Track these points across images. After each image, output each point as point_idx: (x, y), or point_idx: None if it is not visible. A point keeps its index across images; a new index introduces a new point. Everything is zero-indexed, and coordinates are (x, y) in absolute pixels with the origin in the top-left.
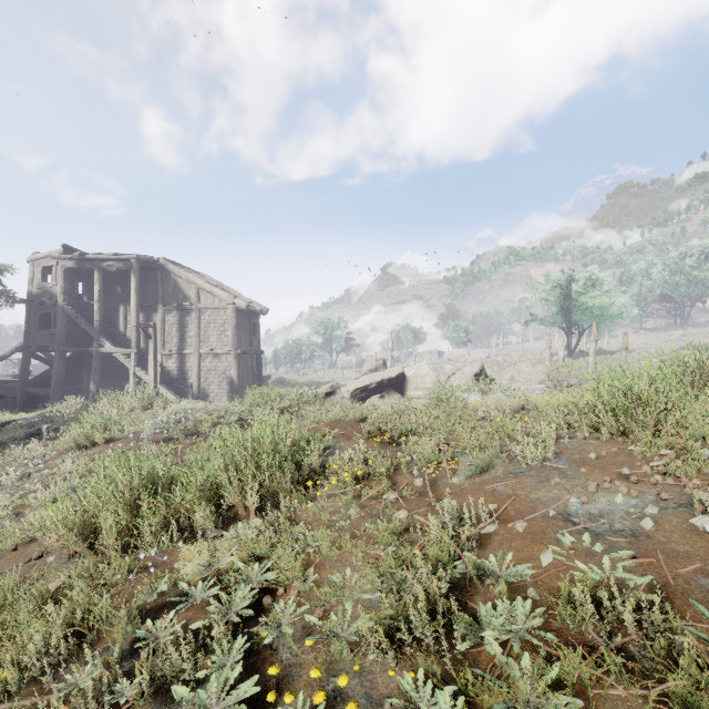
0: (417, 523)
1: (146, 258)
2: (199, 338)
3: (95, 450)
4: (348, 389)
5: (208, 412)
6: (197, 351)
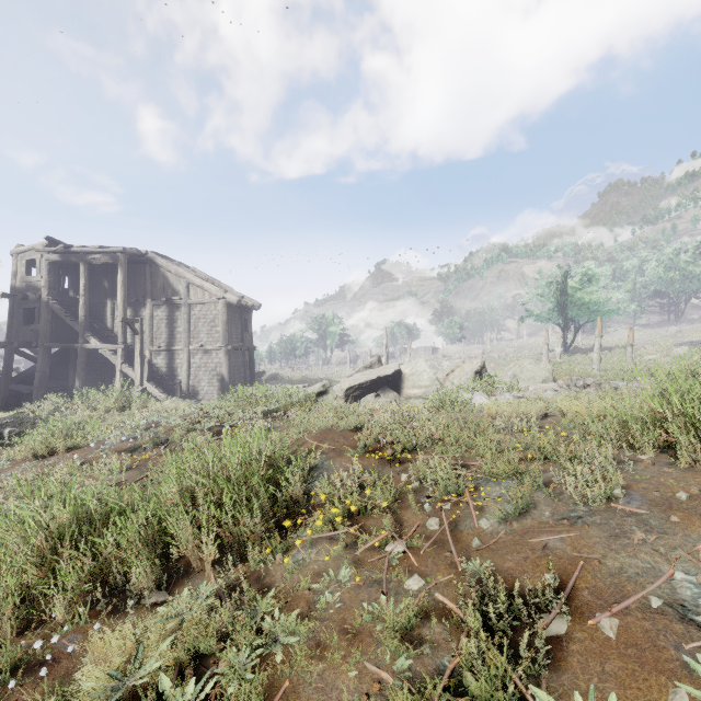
0: (438, 601)
1: (134, 251)
2: (189, 334)
3: (53, 460)
4: (342, 387)
5: (185, 416)
6: (187, 347)
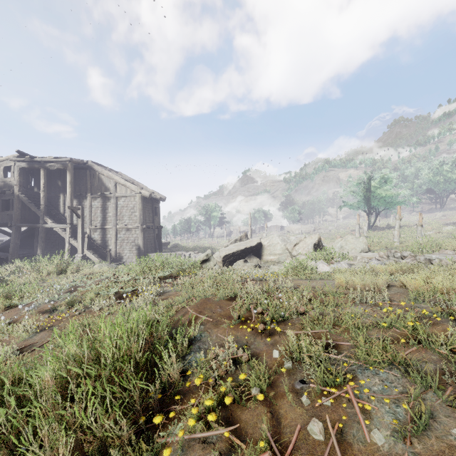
0: None
1: (78, 161)
2: (116, 217)
3: None
4: (220, 255)
5: (100, 280)
6: (115, 226)
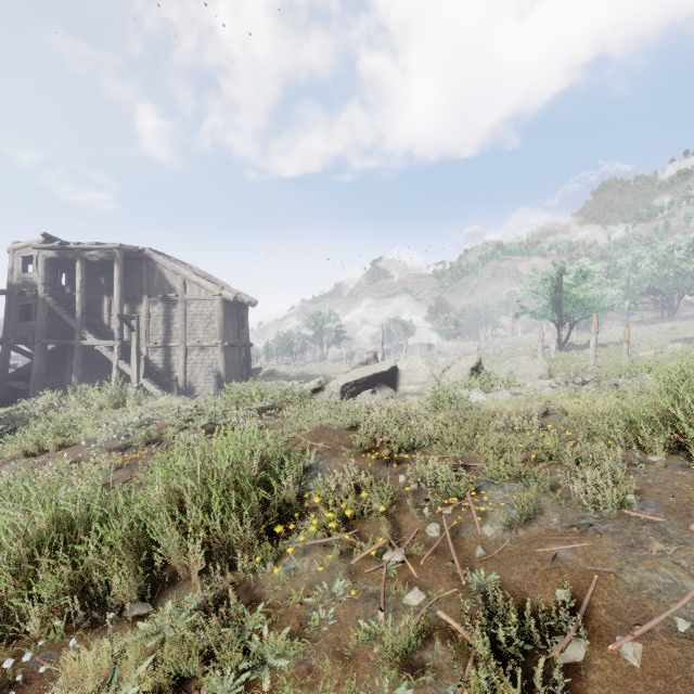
0: (440, 619)
1: (130, 248)
2: (186, 330)
3: (43, 458)
4: (338, 384)
5: (179, 413)
6: (183, 344)
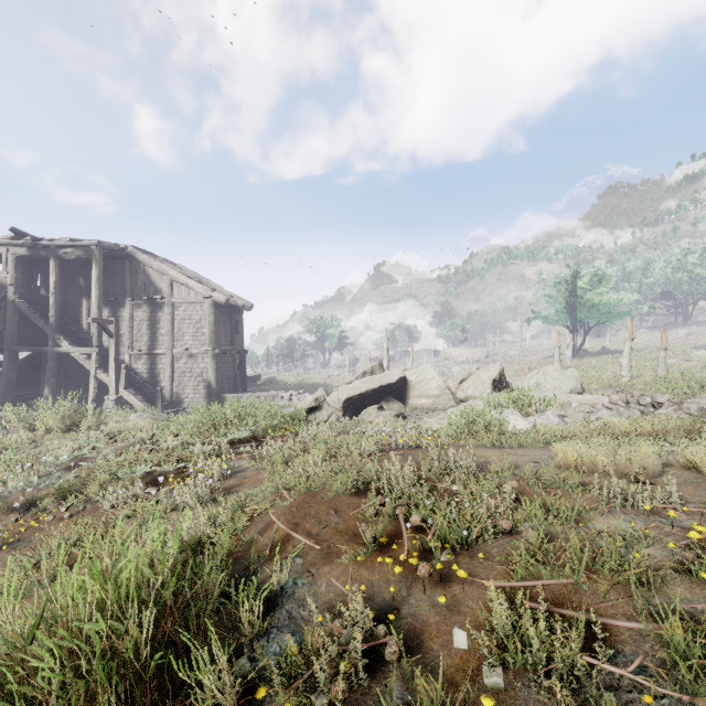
0: None
1: (111, 245)
2: (173, 336)
3: None
4: (339, 398)
5: (127, 446)
6: (170, 351)
